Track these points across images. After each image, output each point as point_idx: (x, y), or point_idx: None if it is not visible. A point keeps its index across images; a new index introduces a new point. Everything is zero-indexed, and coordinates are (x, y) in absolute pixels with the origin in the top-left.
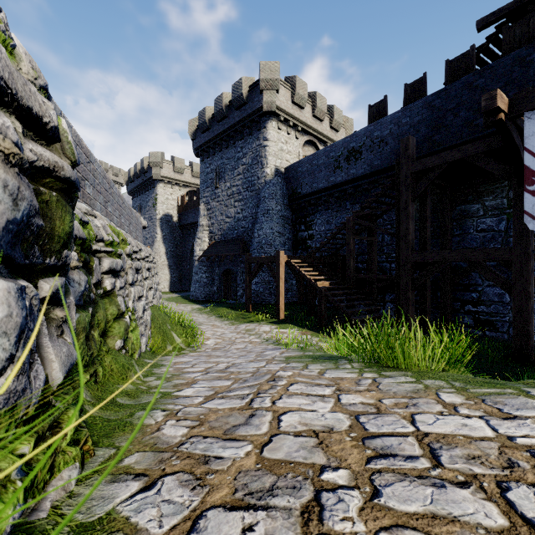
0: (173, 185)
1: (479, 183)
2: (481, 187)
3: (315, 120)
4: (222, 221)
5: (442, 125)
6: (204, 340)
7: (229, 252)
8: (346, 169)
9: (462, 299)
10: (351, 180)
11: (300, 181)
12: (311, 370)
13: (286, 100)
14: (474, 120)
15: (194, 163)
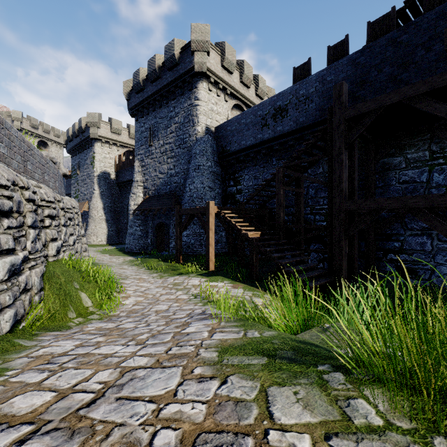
0: (111, 145)
1: (403, 136)
2: (403, 141)
3: (242, 86)
4: (156, 177)
5: (366, 81)
6: (122, 299)
7: (162, 205)
8: (273, 126)
9: (385, 248)
10: (278, 137)
11: (229, 139)
12: (287, 440)
13: (216, 63)
14: (398, 75)
15: (131, 125)
